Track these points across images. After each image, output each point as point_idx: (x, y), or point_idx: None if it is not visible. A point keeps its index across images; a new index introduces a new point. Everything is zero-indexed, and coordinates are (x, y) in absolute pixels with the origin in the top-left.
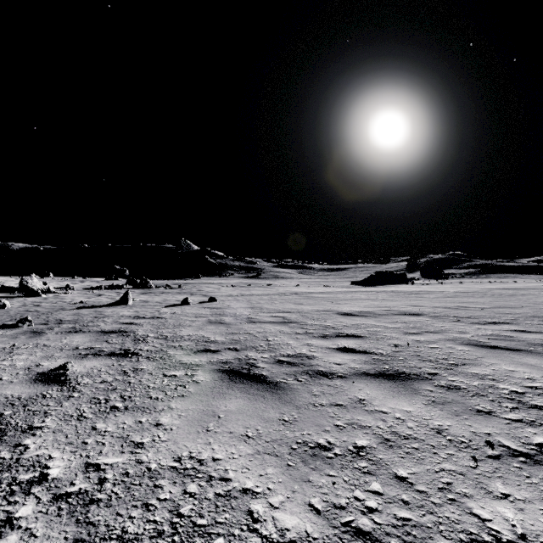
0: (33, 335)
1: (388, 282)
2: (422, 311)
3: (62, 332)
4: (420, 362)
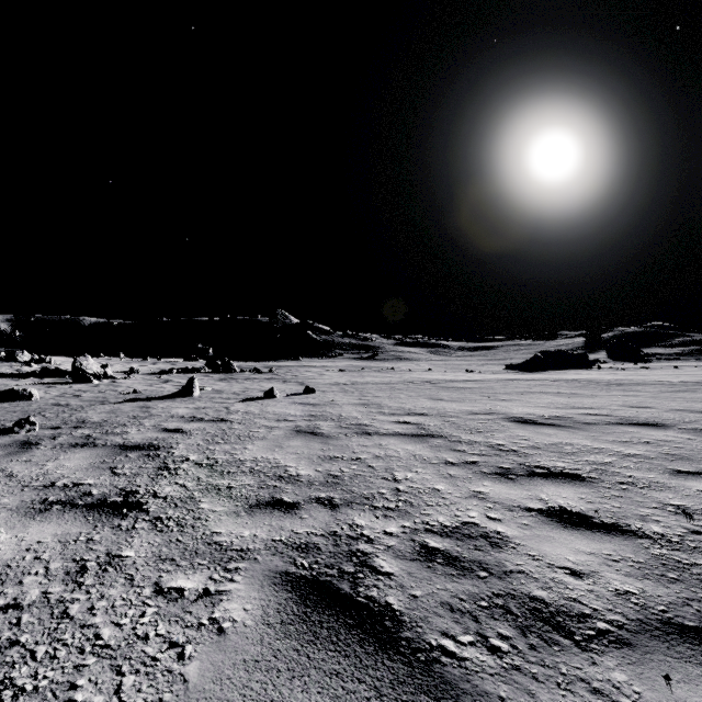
0: (16, 450)
1: (560, 367)
2: (660, 419)
3: (64, 444)
4: None
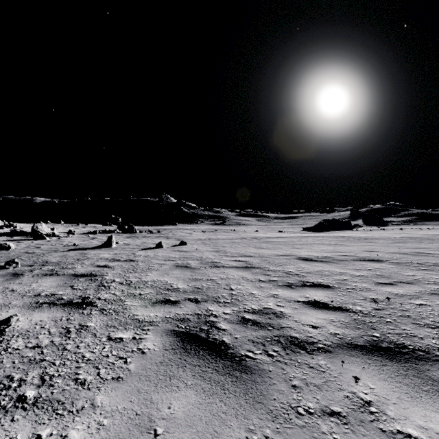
0: (11, 278)
1: (335, 229)
2: (380, 257)
3: (39, 274)
4: (417, 328)
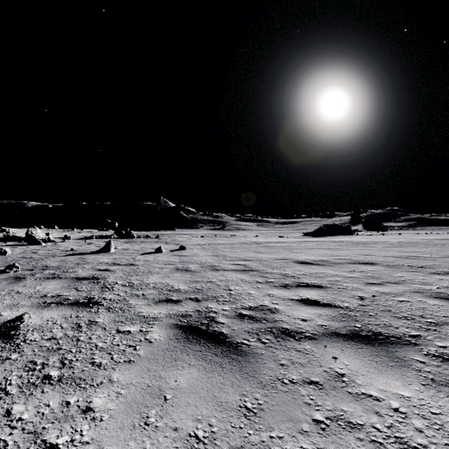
0: (13, 281)
1: (334, 234)
2: (374, 260)
3: (41, 278)
4: (394, 320)
